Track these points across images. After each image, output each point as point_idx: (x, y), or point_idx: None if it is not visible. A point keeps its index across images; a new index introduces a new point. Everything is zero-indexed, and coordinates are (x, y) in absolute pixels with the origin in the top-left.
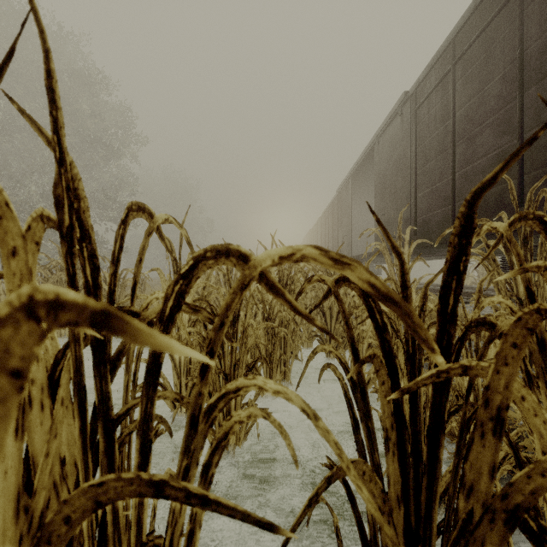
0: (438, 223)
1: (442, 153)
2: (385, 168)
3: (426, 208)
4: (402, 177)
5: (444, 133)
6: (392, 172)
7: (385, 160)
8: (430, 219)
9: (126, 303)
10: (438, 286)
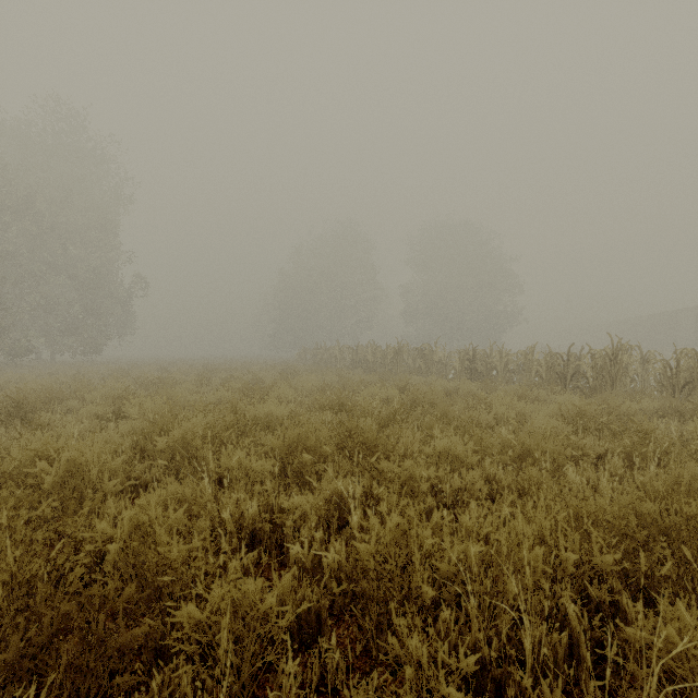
0: None
1: None
2: None
3: None
4: None
5: None
6: None
7: None
8: None
9: None
10: None
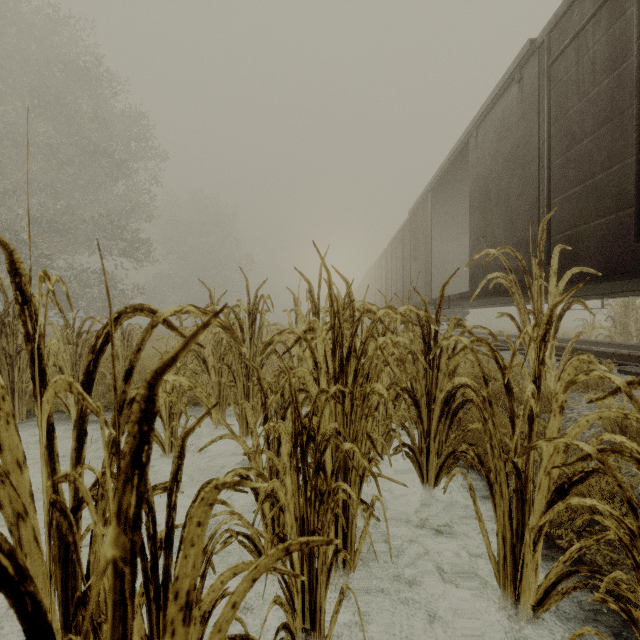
0: (601, 241)
1: (609, 121)
2: (488, 169)
3: (571, 218)
4: (522, 176)
5: (616, 86)
6: (502, 171)
7: (488, 156)
8: (581, 235)
9: (107, 368)
10: (558, 341)
